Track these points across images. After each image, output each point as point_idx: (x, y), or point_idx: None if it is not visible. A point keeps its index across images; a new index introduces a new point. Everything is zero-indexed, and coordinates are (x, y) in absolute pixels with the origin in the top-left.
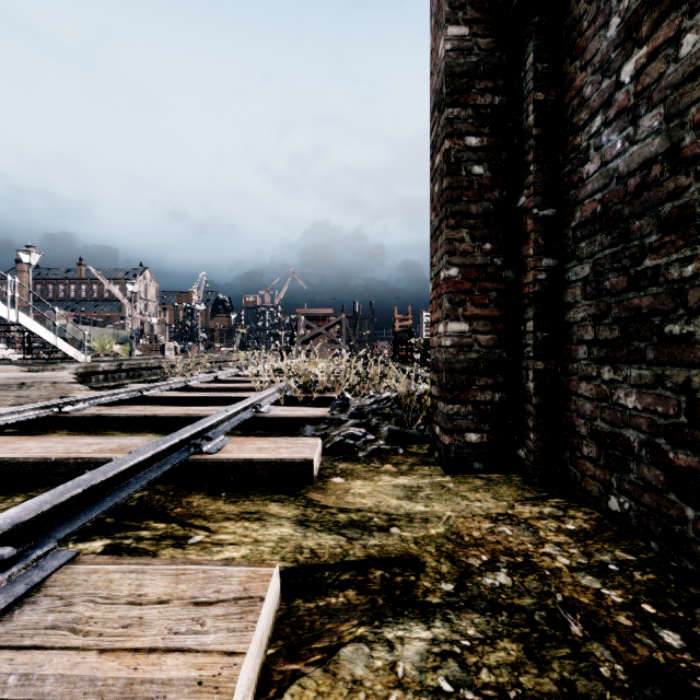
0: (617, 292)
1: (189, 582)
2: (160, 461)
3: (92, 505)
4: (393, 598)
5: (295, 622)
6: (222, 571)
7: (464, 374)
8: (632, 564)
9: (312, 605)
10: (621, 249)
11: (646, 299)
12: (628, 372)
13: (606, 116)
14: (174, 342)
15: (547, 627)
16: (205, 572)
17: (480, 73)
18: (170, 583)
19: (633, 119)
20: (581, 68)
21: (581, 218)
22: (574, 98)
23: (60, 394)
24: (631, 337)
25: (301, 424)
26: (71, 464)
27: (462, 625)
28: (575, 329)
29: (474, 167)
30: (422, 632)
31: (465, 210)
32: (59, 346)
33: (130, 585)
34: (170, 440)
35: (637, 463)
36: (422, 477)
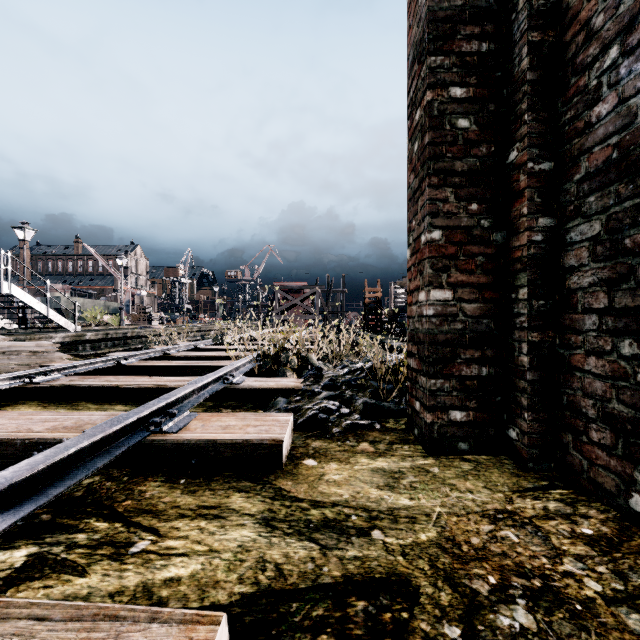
0: None
1: None
2: (111, 443)
3: (10, 509)
4: None
5: None
6: (143, 633)
7: (448, 346)
8: None
9: None
10: None
11: None
12: None
13: (626, 44)
14: (161, 313)
15: None
16: (118, 636)
17: (466, 18)
18: None
19: None
20: None
21: (588, 168)
22: (579, 34)
23: (42, 362)
24: None
25: (273, 396)
26: (18, 445)
27: None
28: (581, 296)
29: (459, 121)
30: None
31: (449, 167)
32: (50, 316)
33: None
34: (125, 419)
35: None
36: (403, 459)
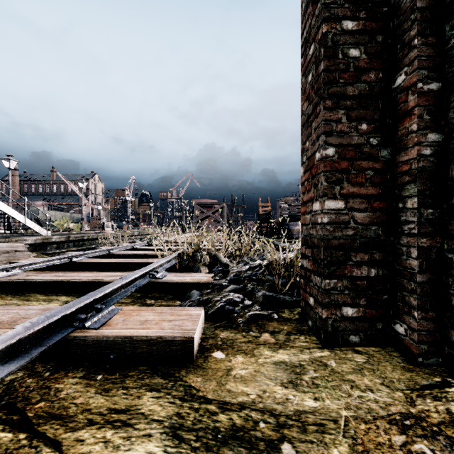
0: None
1: None
2: (32, 342)
3: None
4: None
5: None
6: None
7: (340, 250)
8: None
9: None
10: None
11: None
12: None
13: None
14: (111, 222)
15: None
16: None
17: None
18: None
19: None
20: None
21: None
22: None
23: (13, 260)
24: None
25: (189, 288)
26: None
27: None
28: None
29: (350, 50)
30: None
31: (341, 92)
32: (28, 224)
33: None
34: (50, 317)
35: None
36: (301, 351)
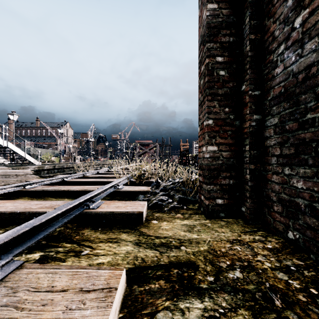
0: (292, 131)
1: (79, 279)
2: (69, 213)
3: (34, 236)
4: (183, 285)
5: (133, 298)
6: (96, 272)
7: (215, 171)
8: (302, 267)
9: (142, 288)
10: (295, 110)
11: (308, 134)
12: (298, 170)
13: (286, 44)
14: (79, 156)
15: (263, 301)
16: (87, 273)
17: (223, 26)
18: (69, 279)
19: (301, 45)
20: (273, 22)
21: (273, 95)
22: (270, 37)
23: (26, 180)
24: (300, 153)
25: (137, 194)
26: (27, 214)
27: (219, 300)
28: (270, 149)
29: (220, 72)
30: (199, 304)
31: (216, 92)
32: (26, 157)
33: (48, 281)
34: (74, 202)
35: (303, 215)
36: (195, 220)
